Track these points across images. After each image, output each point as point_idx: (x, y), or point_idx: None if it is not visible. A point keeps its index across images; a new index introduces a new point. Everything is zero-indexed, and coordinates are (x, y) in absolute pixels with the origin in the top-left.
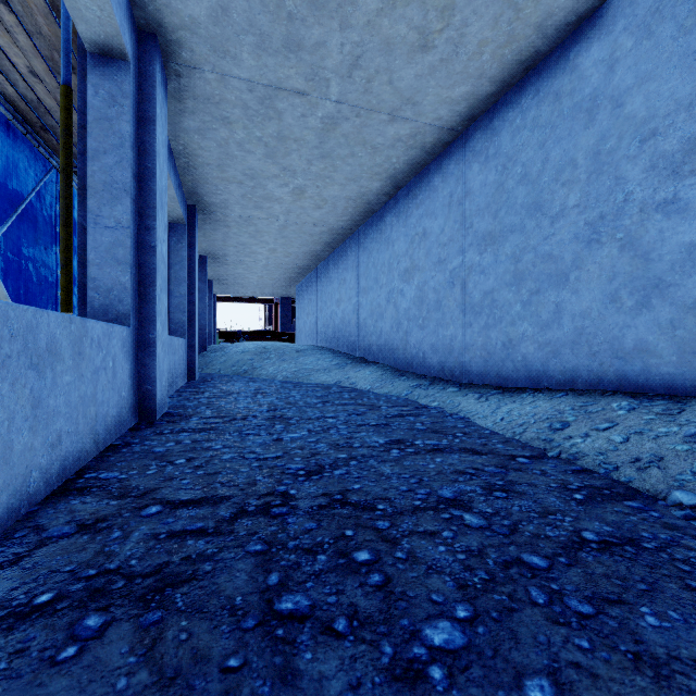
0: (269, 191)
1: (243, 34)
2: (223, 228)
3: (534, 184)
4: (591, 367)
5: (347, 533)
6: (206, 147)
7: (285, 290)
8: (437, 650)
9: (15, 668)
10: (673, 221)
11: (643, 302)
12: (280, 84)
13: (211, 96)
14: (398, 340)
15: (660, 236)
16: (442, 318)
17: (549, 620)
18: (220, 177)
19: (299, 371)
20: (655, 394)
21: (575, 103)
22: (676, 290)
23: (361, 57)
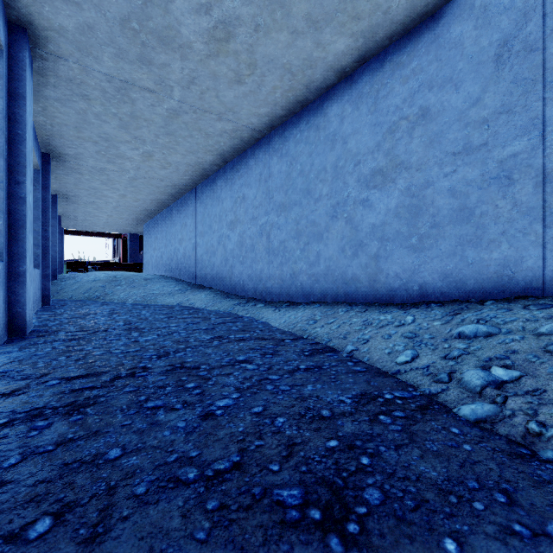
0: (121, 152)
1: (104, 45)
2: (76, 174)
3: (306, 177)
4: (333, 288)
5: (183, 378)
6: (64, 112)
7: (133, 228)
8: (221, 407)
9: (5, 441)
10: (367, 211)
11: (355, 253)
12: (134, 82)
13: (73, 78)
14: (226, 272)
15: (362, 218)
16: (255, 257)
17: (270, 393)
18: (76, 136)
19: (148, 295)
20: (359, 303)
21: (326, 135)
22: (368, 248)
23: (196, 78)
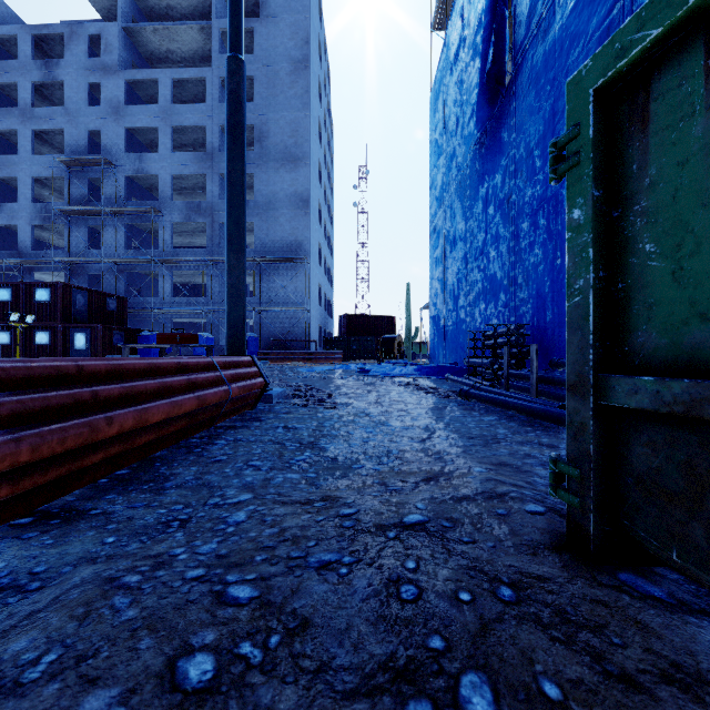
0: None
1: None
2: None
3: None
4: None
5: None
6: None
7: None
8: None
9: None
10: None
11: None
12: None
13: None
14: None
15: None
16: None
17: None
18: None
19: None
20: None
21: None
22: None
23: None
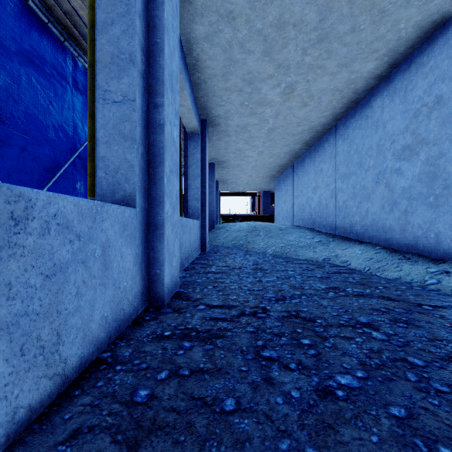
0: (262, 95)
1: None
2: (225, 138)
3: None
4: None
5: None
6: (213, 56)
7: (266, 185)
8: None
9: None
10: None
11: None
12: None
13: None
14: (392, 220)
15: None
16: None
17: None
18: (224, 88)
19: (286, 246)
20: None
21: None
22: None
23: None
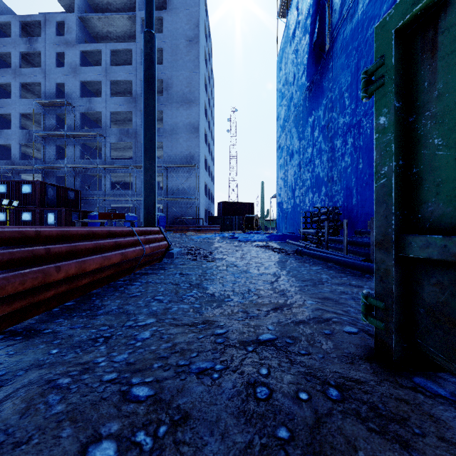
0: None
1: None
2: None
3: None
4: None
5: None
6: None
7: None
8: None
9: None
10: None
11: None
12: None
13: None
14: None
15: None
16: None
17: None
18: None
19: None
20: None
21: None
22: None
23: None
